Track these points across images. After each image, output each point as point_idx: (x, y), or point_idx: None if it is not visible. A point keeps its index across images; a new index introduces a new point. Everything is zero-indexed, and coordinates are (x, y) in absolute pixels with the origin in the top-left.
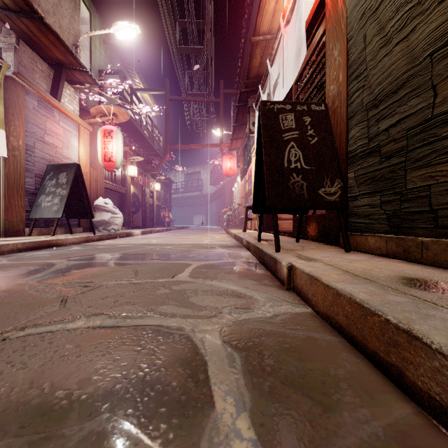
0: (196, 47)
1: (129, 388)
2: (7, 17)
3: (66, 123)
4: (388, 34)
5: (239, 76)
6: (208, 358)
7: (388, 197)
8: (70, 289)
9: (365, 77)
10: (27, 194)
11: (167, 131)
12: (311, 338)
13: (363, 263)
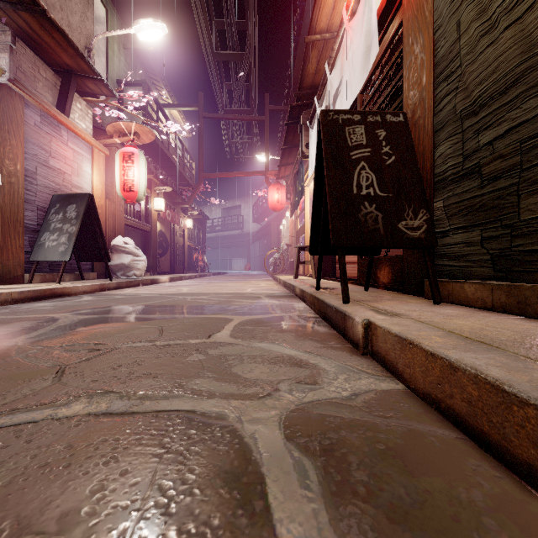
0: (236, 52)
1: (142, 531)
2: (1, 10)
3: (77, 144)
4: (492, 17)
5: (288, 89)
6: (266, 470)
7: (492, 232)
8: (71, 354)
9: (458, 76)
10: (27, 232)
11: (201, 156)
12: (415, 433)
13: (466, 319)
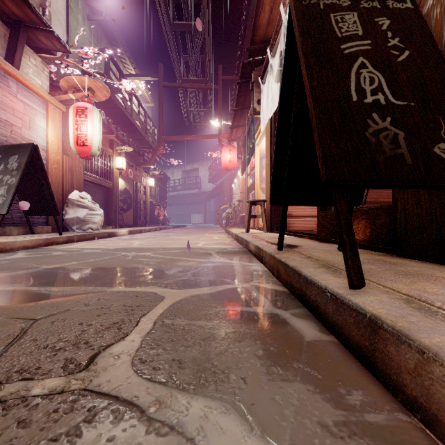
0: (191, 23)
1: None
2: None
3: (28, 97)
4: None
5: (239, 59)
6: None
7: None
8: None
9: None
10: None
11: (161, 121)
12: None
13: None
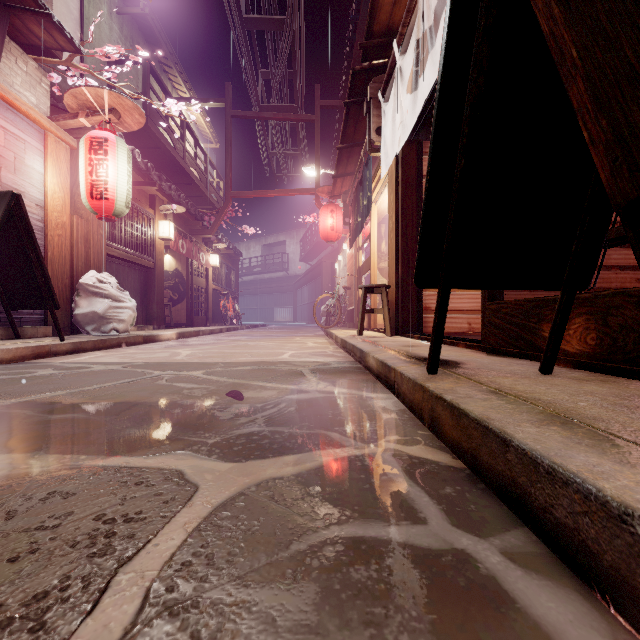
0: (274, 17)
1: None
2: None
3: (13, 121)
4: None
5: (346, 75)
6: None
7: None
8: None
9: None
10: None
11: (228, 169)
12: None
13: None
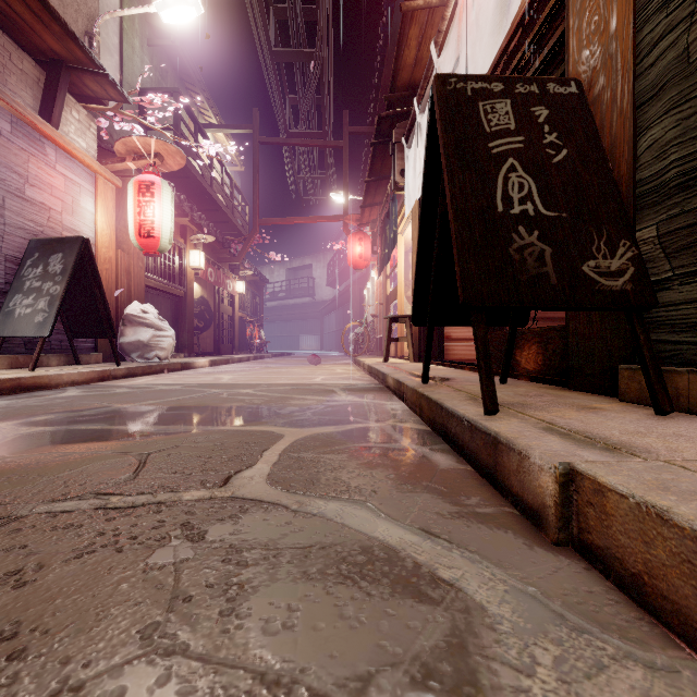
0: (303, 50)
1: None
2: None
3: (71, 168)
4: None
5: (374, 103)
6: None
7: None
8: None
9: None
10: None
11: (256, 195)
12: None
13: None
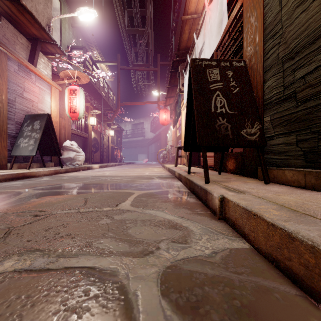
0: (140, 29)
1: None
2: None
3: (41, 84)
4: None
5: (171, 51)
6: None
7: (304, 136)
8: (20, 219)
9: (280, 35)
10: (9, 137)
11: (119, 92)
12: (263, 289)
13: (290, 195)
